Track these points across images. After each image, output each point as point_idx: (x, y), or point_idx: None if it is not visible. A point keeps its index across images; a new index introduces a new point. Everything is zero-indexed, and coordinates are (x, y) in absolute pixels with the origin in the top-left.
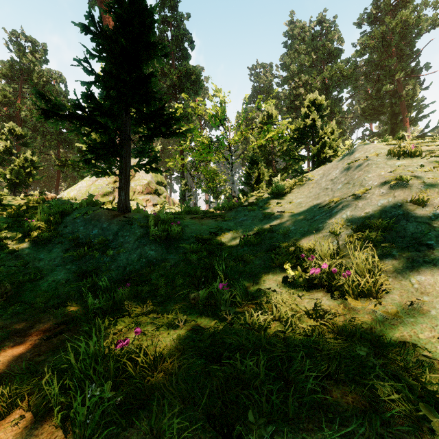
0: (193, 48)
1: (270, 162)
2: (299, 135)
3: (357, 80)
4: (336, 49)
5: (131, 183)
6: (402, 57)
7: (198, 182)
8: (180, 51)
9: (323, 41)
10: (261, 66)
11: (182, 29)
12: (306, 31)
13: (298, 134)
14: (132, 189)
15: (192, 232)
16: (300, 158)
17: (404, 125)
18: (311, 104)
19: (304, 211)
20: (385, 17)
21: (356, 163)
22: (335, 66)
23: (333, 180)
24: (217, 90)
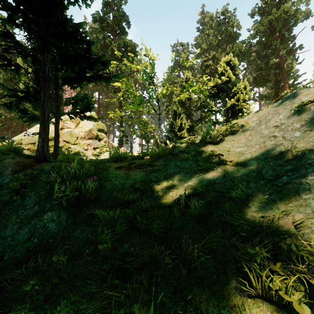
0: (130, 27)
1: (188, 115)
2: (216, 90)
3: (250, 56)
4: (235, 32)
5: (75, 130)
6: (283, 40)
7: (133, 129)
8: (119, 28)
9: (226, 27)
10: (181, 44)
11: (120, 12)
12: (213, 20)
13: (215, 89)
14: (75, 135)
15: (113, 189)
16: (216, 109)
17: (285, 89)
18: (226, 65)
19: (255, 165)
20: (271, 10)
21: (311, 106)
22: (235, 45)
23: (278, 126)
24: (147, 49)
